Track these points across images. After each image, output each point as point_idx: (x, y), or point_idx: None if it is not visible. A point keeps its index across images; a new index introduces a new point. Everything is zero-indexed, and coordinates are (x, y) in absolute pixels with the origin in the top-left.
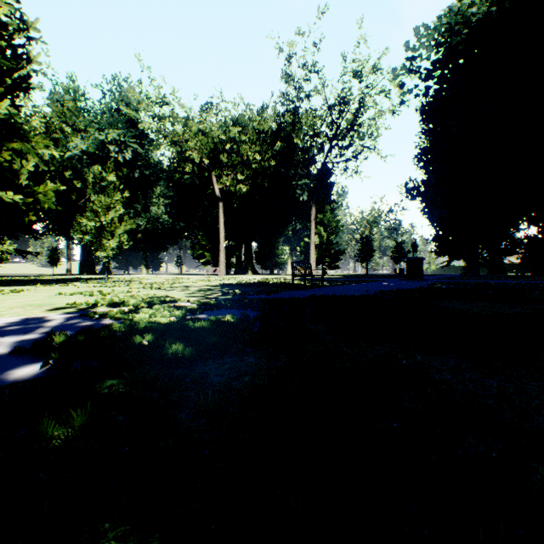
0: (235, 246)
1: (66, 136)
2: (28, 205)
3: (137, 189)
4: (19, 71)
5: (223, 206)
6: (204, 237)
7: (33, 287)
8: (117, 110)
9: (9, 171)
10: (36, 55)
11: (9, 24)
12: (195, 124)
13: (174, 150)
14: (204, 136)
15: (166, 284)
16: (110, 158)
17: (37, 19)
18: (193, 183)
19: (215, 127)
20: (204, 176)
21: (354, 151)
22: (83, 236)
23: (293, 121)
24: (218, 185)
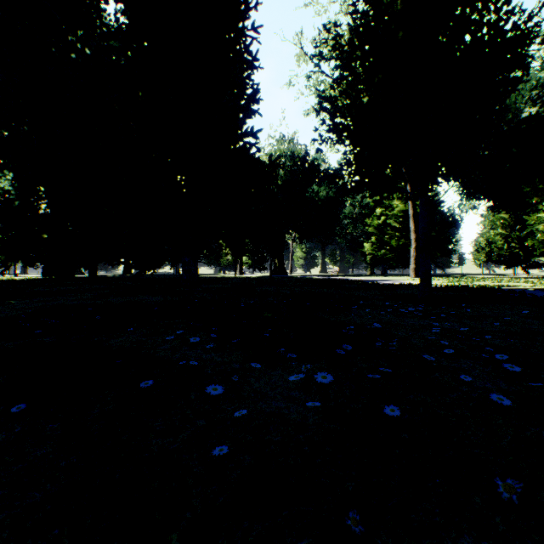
0: None
1: None
2: None
3: None
4: None
5: None
6: None
7: None
8: None
9: None
10: None
11: None
12: None
13: None
14: None
15: None
16: None
17: None
18: None
19: None
20: None
21: None
22: None
23: None
24: None
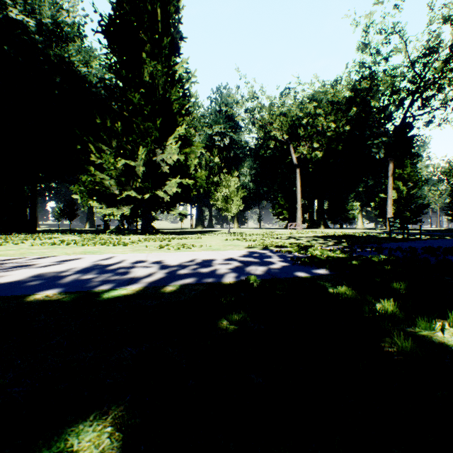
0: (308, 205)
1: (191, 136)
2: (192, 185)
3: (231, 166)
4: (187, 105)
5: (299, 172)
6: (282, 198)
7: (197, 236)
8: (219, 111)
9: (185, 166)
10: (194, 92)
11: (184, 79)
12: (277, 109)
13: (261, 132)
14: (282, 116)
15: (273, 235)
16: (215, 146)
17: (195, 70)
18: (273, 155)
19: (292, 108)
20: (282, 149)
21: (444, 99)
22: (215, 203)
23: (368, 85)
24: (294, 155)
